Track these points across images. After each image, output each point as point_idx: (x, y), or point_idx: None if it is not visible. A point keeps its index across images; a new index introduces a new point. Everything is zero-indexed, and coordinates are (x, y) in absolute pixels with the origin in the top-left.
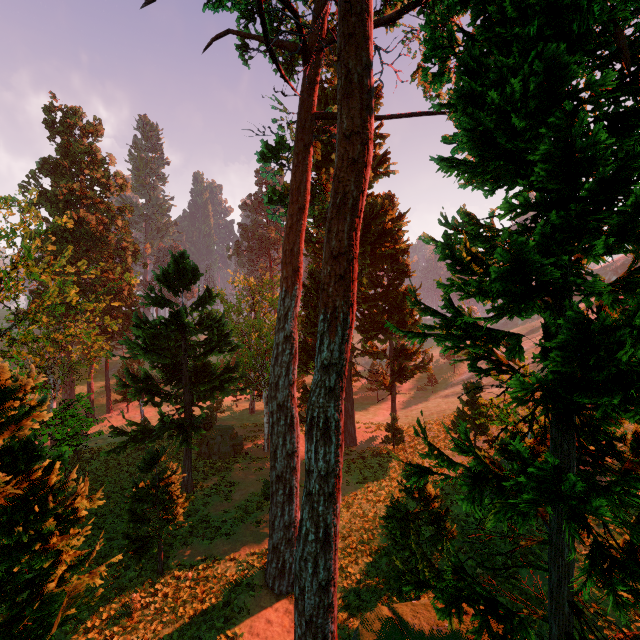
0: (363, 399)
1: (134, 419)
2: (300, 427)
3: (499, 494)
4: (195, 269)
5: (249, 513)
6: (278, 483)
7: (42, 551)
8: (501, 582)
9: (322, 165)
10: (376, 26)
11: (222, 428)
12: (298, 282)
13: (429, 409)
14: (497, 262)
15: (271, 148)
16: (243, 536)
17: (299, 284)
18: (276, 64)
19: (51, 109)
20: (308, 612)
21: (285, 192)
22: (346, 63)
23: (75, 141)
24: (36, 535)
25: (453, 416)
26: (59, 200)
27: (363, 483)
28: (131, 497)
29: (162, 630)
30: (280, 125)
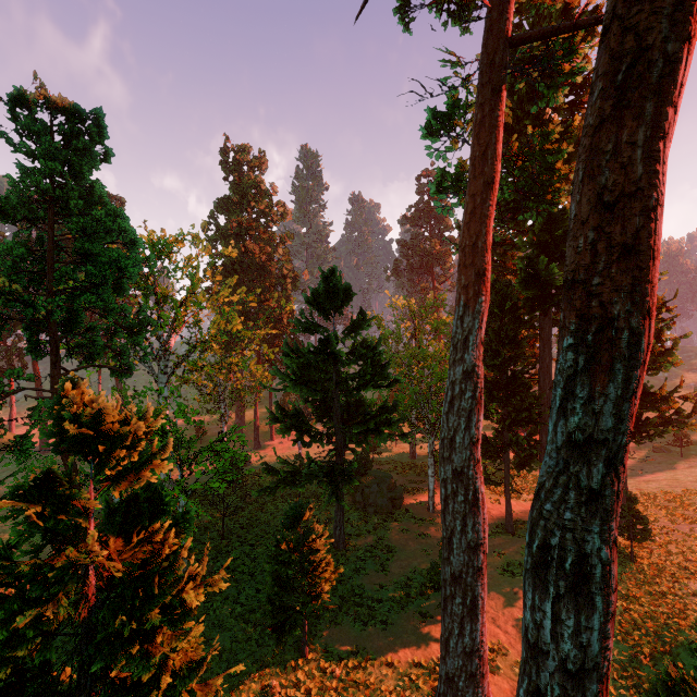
0: None
1: (293, 449)
2: None
3: None
4: (347, 288)
5: (411, 598)
6: (454, 586)
7: (143, 654)
8: None
9: (507, 140)
10: None
11: (378, 475)
12: (484, 292)
13: (682, 484)
14: None
15: (441, 115)
16: (403, 631)
17: (485, 295)
18: None
19: (225, 151)
20: None
21: (460, 173)
22: None
23: (244, 177)
24: (141, 627)
25: None
26: (231, 235)
27: None
28: (273, 557)
29: None
30: (452, 85)
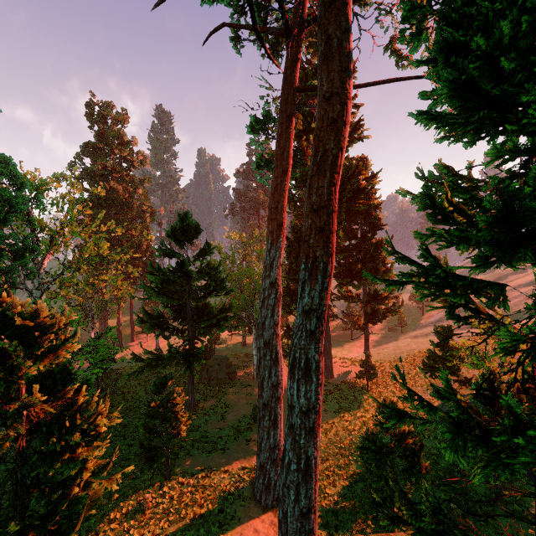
0: (339, 337)
1: (151, 347)
2: (284, 359)
3: (484, 445)
4: (197, 226)
5: (240, 432)
6: (264, 410)
7: (70, 459)
8: (475, 519)
9: (303, 134)
10: (352, 2)
11: (219, 358)
12: (282, 235)
13: (399, 348)
14: (477, 212)
15: (259, 121)
16: (235, 452)
17: (283, 237)
18: (262, 45)
19: (91, 104)
20: (290, 535)
21: (271, 158)
22: (326, 29)
23: (108, 128)
24: (66, 445)
25: (423, 355)
26: (96, 175)
27: (339, 412)
28: (145, 414)
29: (168, 528)
30: (266, 101)
